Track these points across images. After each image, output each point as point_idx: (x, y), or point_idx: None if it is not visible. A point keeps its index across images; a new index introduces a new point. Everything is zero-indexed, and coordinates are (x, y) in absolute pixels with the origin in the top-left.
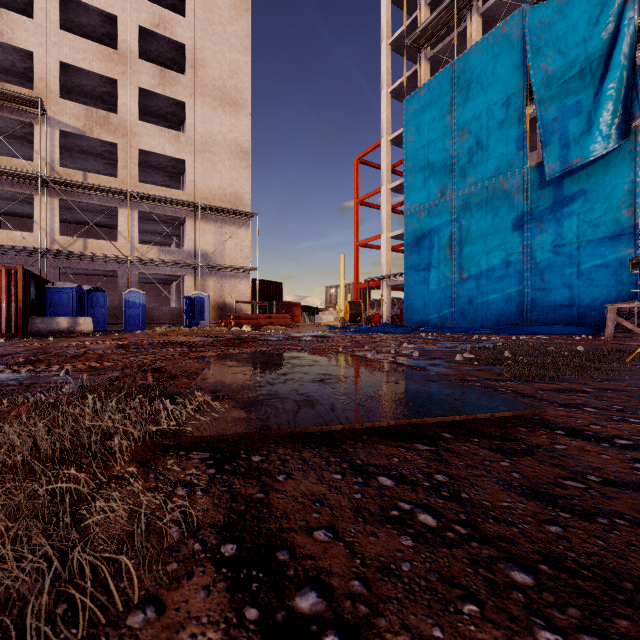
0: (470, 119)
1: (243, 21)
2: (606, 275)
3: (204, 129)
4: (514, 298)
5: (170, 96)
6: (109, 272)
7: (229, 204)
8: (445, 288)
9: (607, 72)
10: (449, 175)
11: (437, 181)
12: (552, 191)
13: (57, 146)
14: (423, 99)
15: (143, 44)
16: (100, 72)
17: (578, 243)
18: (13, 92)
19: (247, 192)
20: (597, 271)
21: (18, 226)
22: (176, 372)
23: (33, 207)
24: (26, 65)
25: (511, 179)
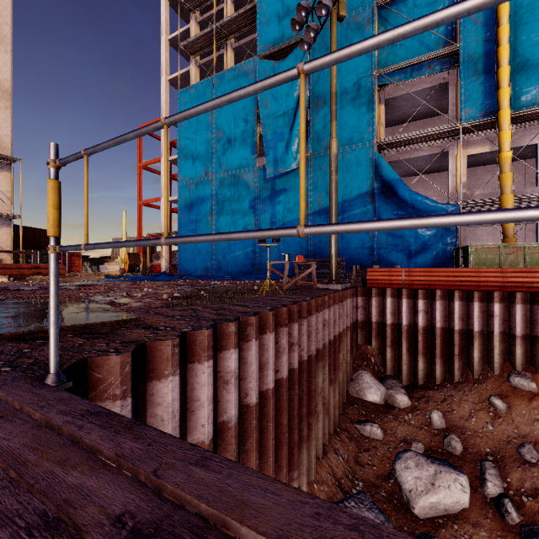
0: (224, 123)
1: None
2: (296, 243)
3: None
4: (250, 255)
5: None
6: None
7: None
8: (208, 246)
9: (295, 119)
10: (210, 161)
11: (202, 163)
12: (270, 186)
13: None
14: (192, 96)
15: None
16: None
17: (283, 221)
18: None
19: (7, 134)
20: (292, 240)
21: None
22: None
23: None
24: None
25: (248, 173)
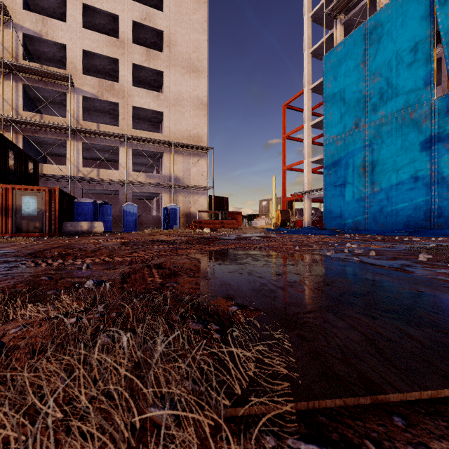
0: (381, 65)
1: (202, 11)
2: None
3: (176, 89)
4: (422, 206)
5: (153, 68)
6: (113, 192)
7: (193, 142)
8: (359, 199)
9: None
10: (362, 111)
11: (352, 116)
12: None
13: (81, 107)
14: (340, 54)
15: (135, 34)
16: (108, 55)
17: None
18: (54, 72)
19: (205, 133)
20: None
21: (57, 162)
22: (174, 268)
23: (66, 149)
24: (62, 54)
25: (419, 109)
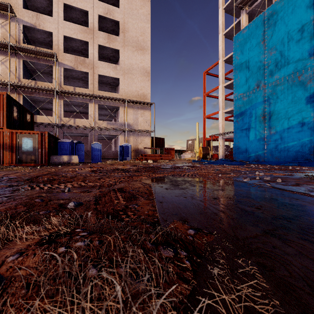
0: (276, 42)
1: (147, 6)
2: None
3: (128, 62)
4: (307, 144)
5: (112, 47)
6: (84, 134)
7: (140, 99)
8: (259, 139)
9: None
10: (262, 75)
11: (254, 79)
12: None
13: (62, 75)
14: (245, 35)
15: (100, 24)
16: (81, 39)
17: None
18: (44, 51)
19: (149, 92)
20: None
21: (46, 114)
22: (132, 191)
23: (52, 105)
24: (49, 39)
25: (305, 74)
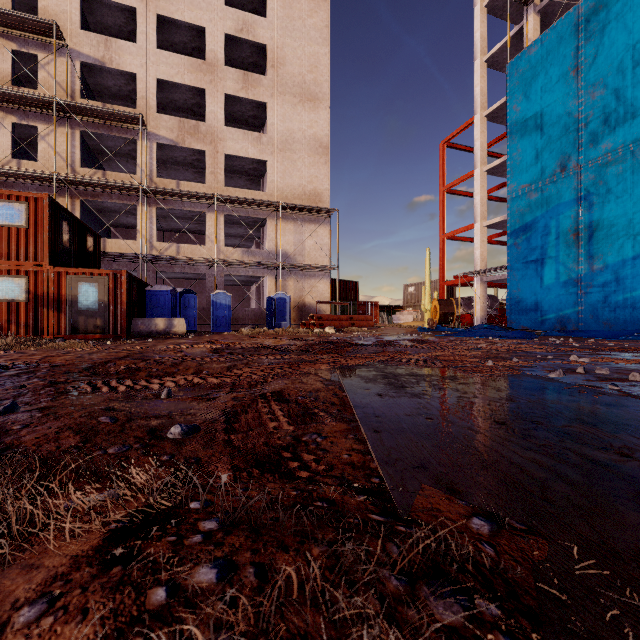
0: (605, 69)
1: (322, 12)
2: None
3: (284, 128)
4: None
5: (252, 98)
6: (198, 275)
7: (308, 202)
8: (567, 282)
9: None
10: (573, 144)
11: (555, 153)
12: None
13: (155, 158)
14: (534, 58)
15: (228, 52)
16: (191, 84)
17: None
18: (120, 111)
19: (326, 188)
20: None
21: (124, 236)
22: (304, 400)
23: (136, 218)
24: (130, 88)
25: None
